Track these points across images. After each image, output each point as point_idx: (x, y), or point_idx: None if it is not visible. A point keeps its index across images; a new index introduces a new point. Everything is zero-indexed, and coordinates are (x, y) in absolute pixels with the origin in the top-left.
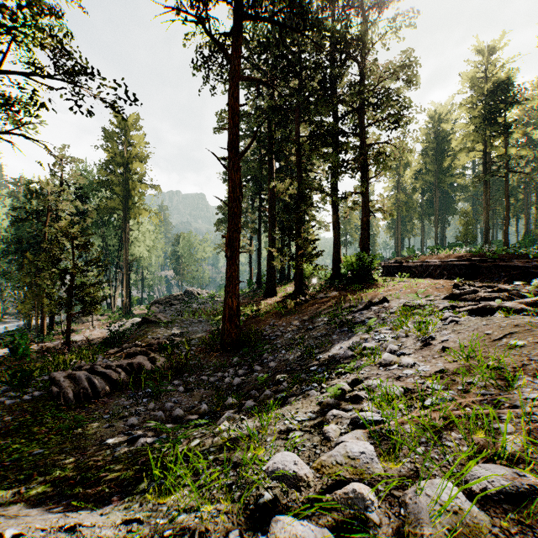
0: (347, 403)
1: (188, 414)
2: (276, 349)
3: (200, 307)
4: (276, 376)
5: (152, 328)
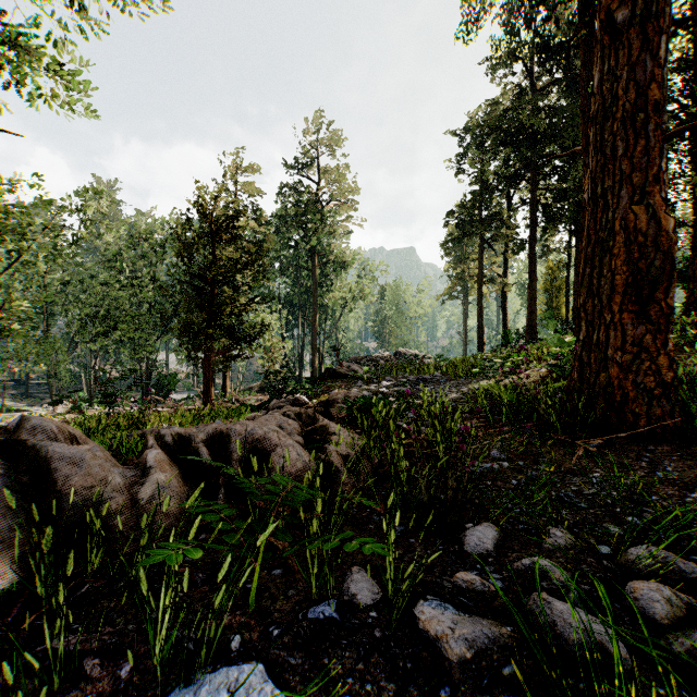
0: None
1: None
2: None
3: None
4: None
5: (340, 384)
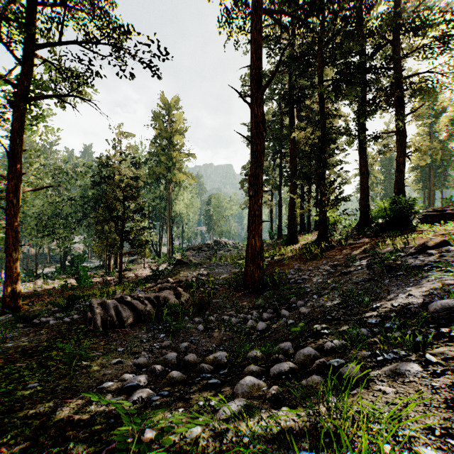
0: None
1: (202, 361)
2: (305, 293)
3: (226, 253)
4: (314, 325)
5: (184, 268)
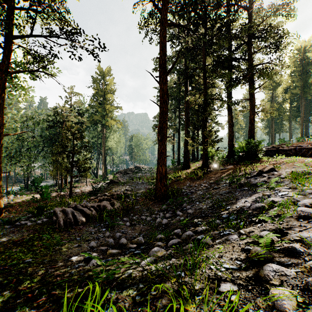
0: (280, 254)
1: (130, 242)
2: (192, 201)
3: (143, 175)
4: (194, 220)
5: (115, 185)
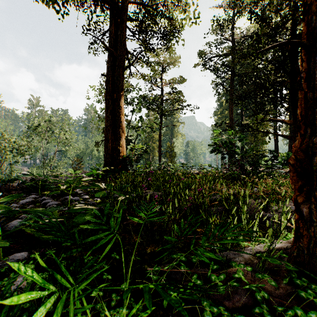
0: None
1: None
2: None
3: None
4: None
5: None
